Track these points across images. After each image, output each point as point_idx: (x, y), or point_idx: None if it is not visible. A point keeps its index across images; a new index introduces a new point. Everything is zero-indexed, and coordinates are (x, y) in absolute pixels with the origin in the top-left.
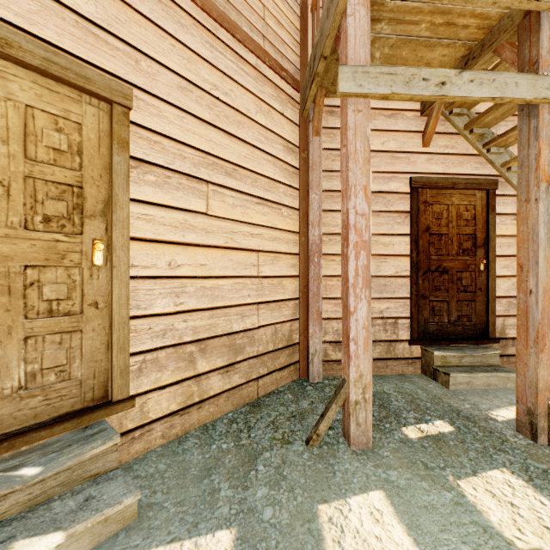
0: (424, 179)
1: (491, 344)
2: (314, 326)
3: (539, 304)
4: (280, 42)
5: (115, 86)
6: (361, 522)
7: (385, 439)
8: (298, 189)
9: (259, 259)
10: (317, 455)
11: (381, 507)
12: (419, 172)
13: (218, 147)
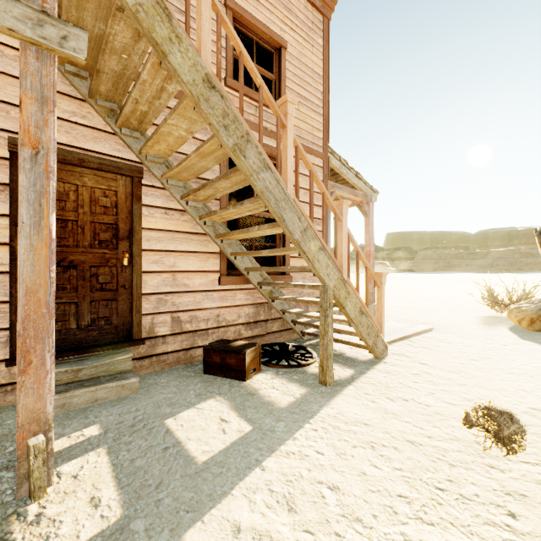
0: None
1: (137, 345)
2: None
3: (18, 310)
4: None
5: None
6: None
7: None
8: None
9: None
10: None
11: None
12: None
13: None
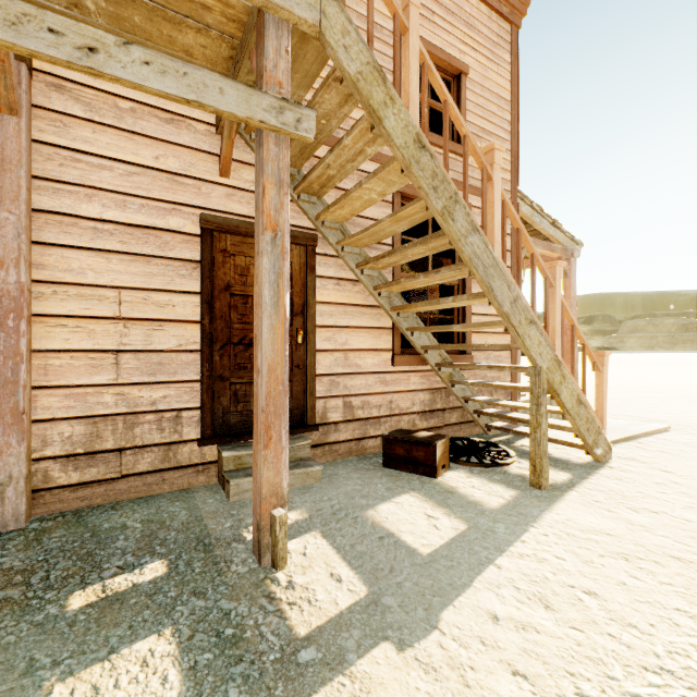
0: (220, 219)
1: (311, 432)
2: (6, 437)
3: (263, 387)
4: None
5: None
6: None
7: (10, 628)
8: None
9: None
10: None
11: None
12: (216, 209)
13: None
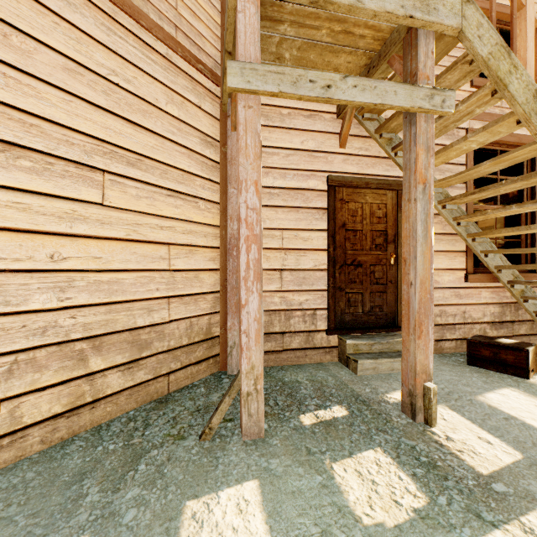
0: (340, 178)
1: (400, 331)
2: (232, 319)
3: (417, 295)
4: (197, 34)
5: None
6: (224, 514)
7: (280, 428)
8: (219, 183)
9: (170, 253)
10: (206, 449)
11: (251, 497)
12: (336, 171)
13: (118, 135)
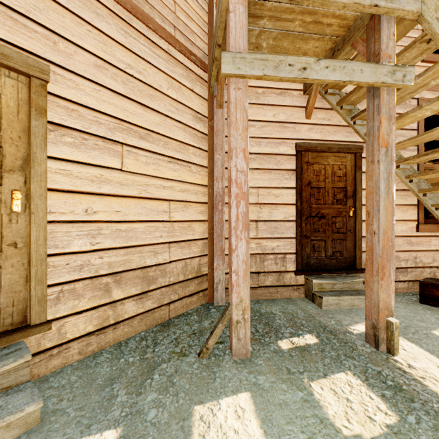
0: (306, 144)
1: (358, 273)
2: (218, 261)
3: (380, 242)
4: (190, 32)
5: (32, 62)
6: (226, 418)
7: (262, 350)
8: (206, 151)
9: (170, 207)
10: (205, 365)
11: (245, 406)
12: (303, 138)
13: (132, 115)
